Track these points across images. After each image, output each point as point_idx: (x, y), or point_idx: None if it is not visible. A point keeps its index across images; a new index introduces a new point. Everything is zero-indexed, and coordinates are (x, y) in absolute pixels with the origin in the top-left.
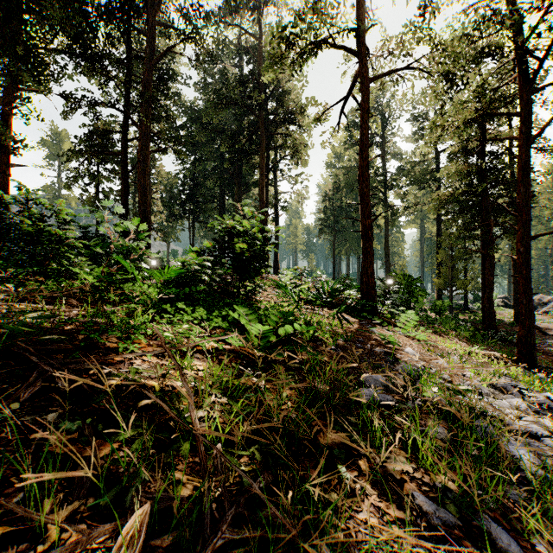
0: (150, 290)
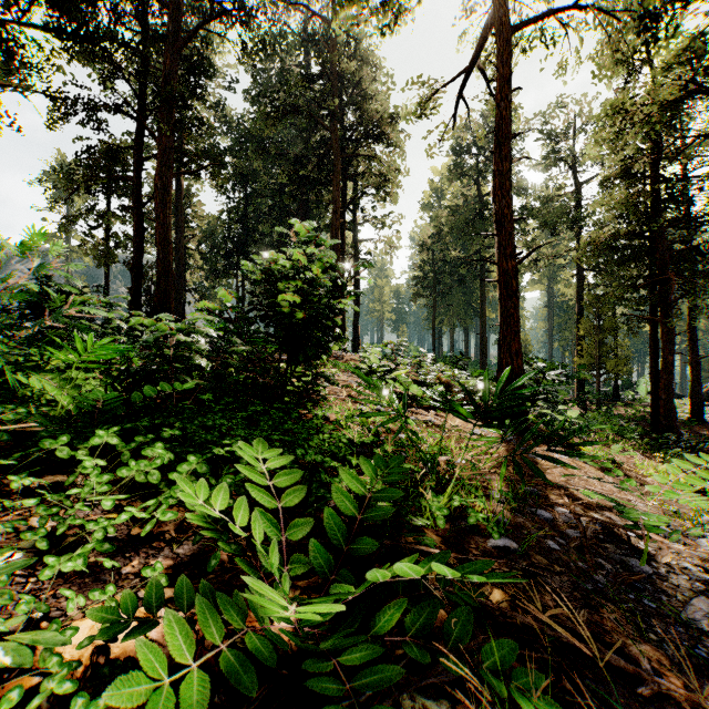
0: (54, 393)
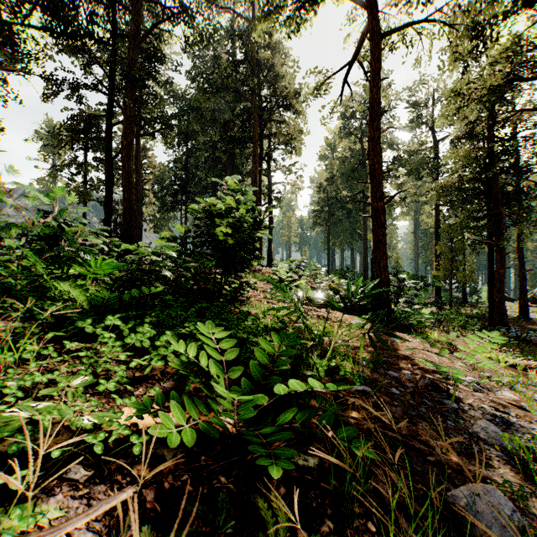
0: (75, 294)
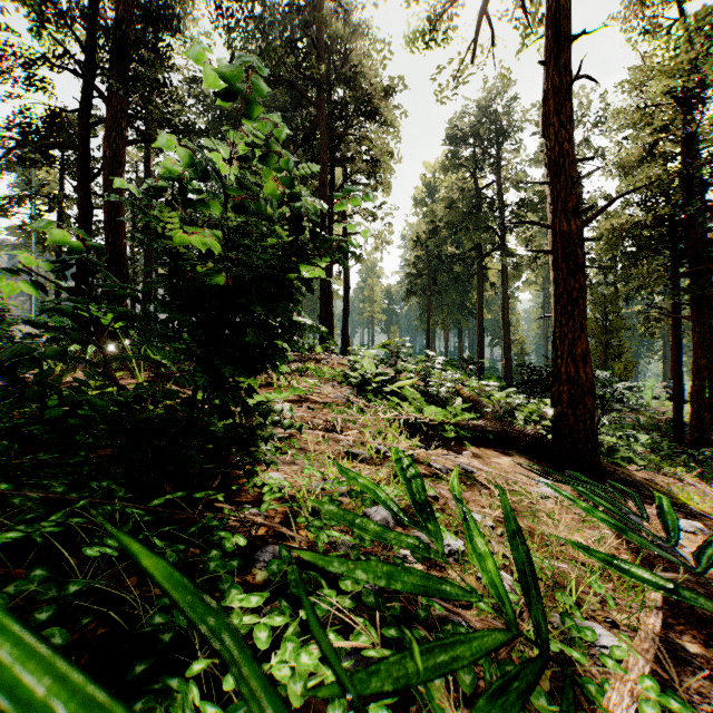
0: None
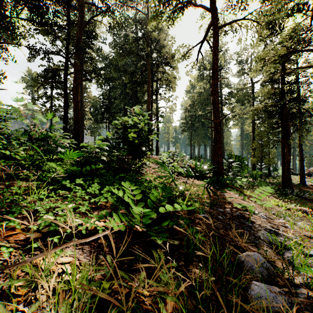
0: (58, 168)
